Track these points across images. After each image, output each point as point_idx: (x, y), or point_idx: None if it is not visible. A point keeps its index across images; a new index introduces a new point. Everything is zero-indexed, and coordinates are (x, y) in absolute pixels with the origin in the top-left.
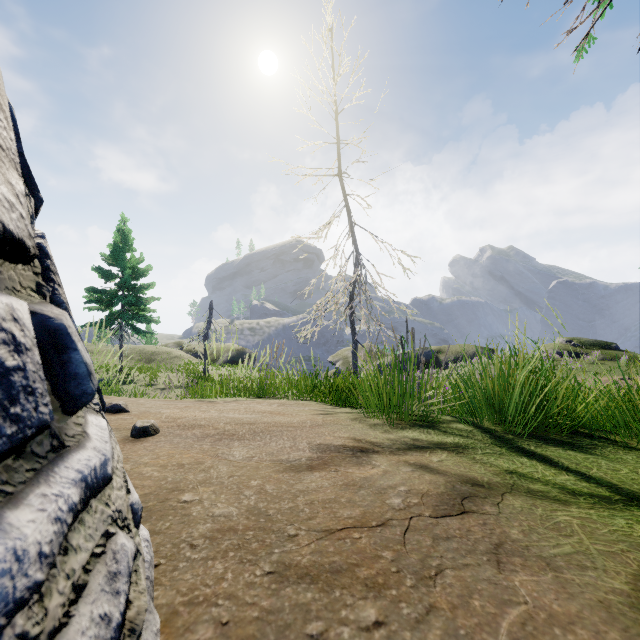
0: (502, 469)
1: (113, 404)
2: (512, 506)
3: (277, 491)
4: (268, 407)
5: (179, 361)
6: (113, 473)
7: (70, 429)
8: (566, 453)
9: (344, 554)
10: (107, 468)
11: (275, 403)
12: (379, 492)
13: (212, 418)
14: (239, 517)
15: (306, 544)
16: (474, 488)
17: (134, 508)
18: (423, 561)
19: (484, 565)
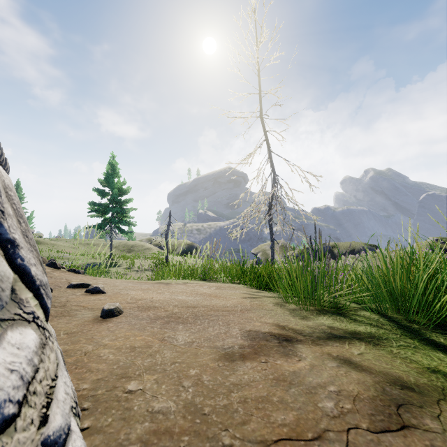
0: (423, 366)
1: (94, 287)
2: None
3: (213, 383)
4: (208, 290)
5: (149, 251)
6: (24, 404)
7: None
8: None
9: None
10: (3, 411)
11: (213, 286)
12: (309, 391)
13: (165, 300)
14: (176, 415)
15: None
16: (405, 392)
17: (51, 440)
18: None
19: None
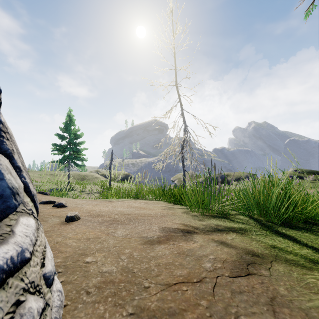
0: (268, 245)
1: (59, 203)
2: (278, 270)
3: (139, 256)
4: (139, 204)
5: (97, 179)
6: (32, 255)
7: (1, 230)
8: (304, 235)
9: (177, 301)
10: (25, 254)
11: (143, 202)
12: (198, 259)
13: (109, 211)
14: (116, 273)
15: (154, 293)
16: (253, 257)
17: (47, 276)
18: (226, 309)
19: (265, 313)
